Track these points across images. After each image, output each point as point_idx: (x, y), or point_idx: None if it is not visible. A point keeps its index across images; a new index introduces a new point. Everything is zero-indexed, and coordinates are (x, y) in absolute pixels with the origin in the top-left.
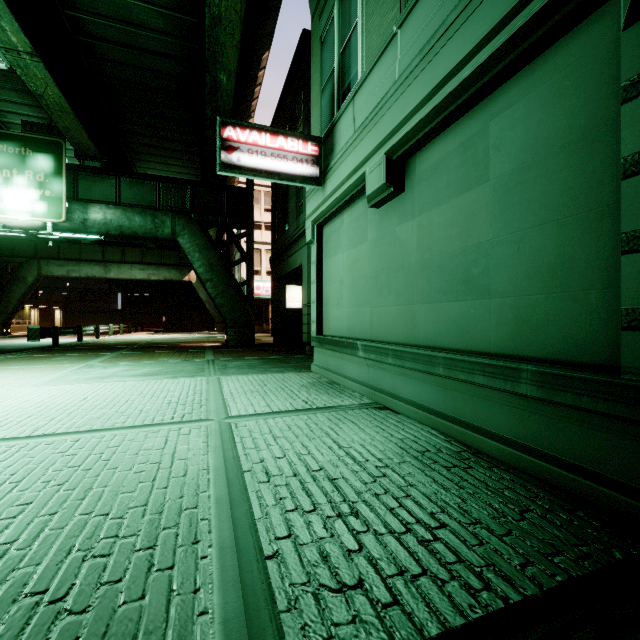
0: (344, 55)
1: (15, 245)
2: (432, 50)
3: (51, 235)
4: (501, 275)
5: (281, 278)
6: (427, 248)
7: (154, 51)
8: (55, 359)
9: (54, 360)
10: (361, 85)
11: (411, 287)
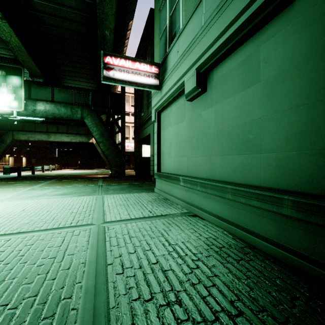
0: (172, 16)
1: (0, 123)
2: (224, 5)
3: (15, 118)
4: (268, 139)
5: (139, 141)
6: (220, 123)
7: (70, 19)
8: (16, 185)
9: (15, 185)
10: (182, 31)
11: (211, 146)
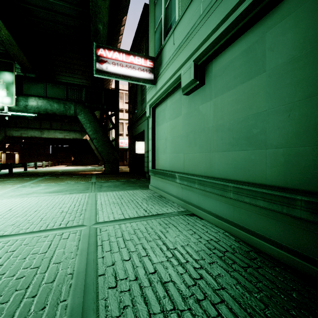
0: (168, 8)
1: None
2: None
3: (6, 113)
4: (275, 133)
5: (133, 137)
6: (220, 117)
7: (63, 13)
8: (6, 182)
9: (5, 182)
10: (178, 23)
11: (209, 142)
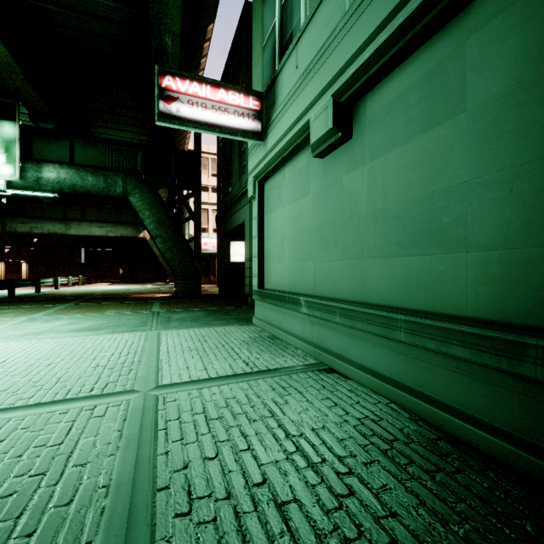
0: (286, 5)
1: None
2: None
3: (3, 192)
4: (484, 223)
5: (225, 235)
6: (380, 196)
7: (103, 17)
8: (1, 312)
9: None
10: (305, 29)
11: (361, 240)
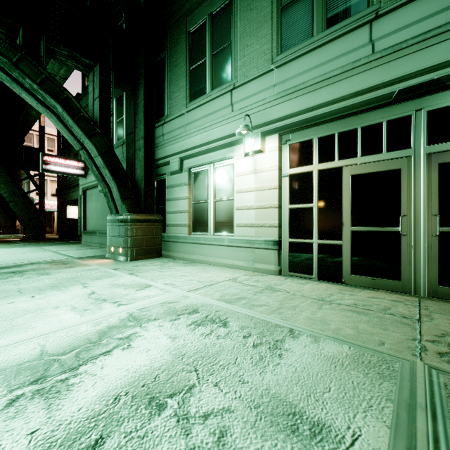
0: None
1: None
2: None
3: None
4: None
5: (64, 202)
6: None
7: None
8: None
9: None
10: None
11: None
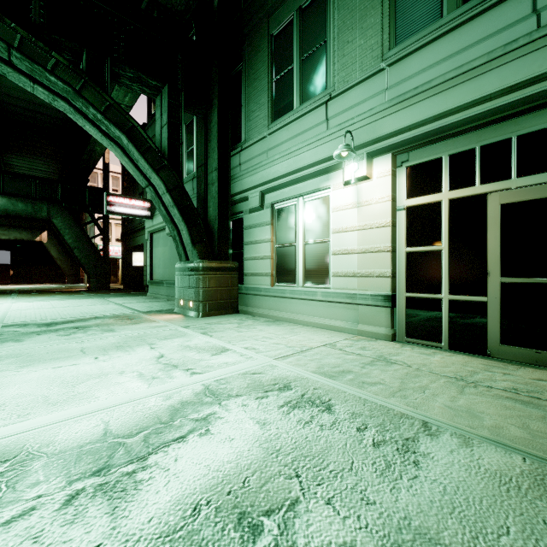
0: None
1: None
2: None
3: None
4: None
5: (129, 248)
6: None
7: (46, 114)
8: None
9: None
10: None
11: None
